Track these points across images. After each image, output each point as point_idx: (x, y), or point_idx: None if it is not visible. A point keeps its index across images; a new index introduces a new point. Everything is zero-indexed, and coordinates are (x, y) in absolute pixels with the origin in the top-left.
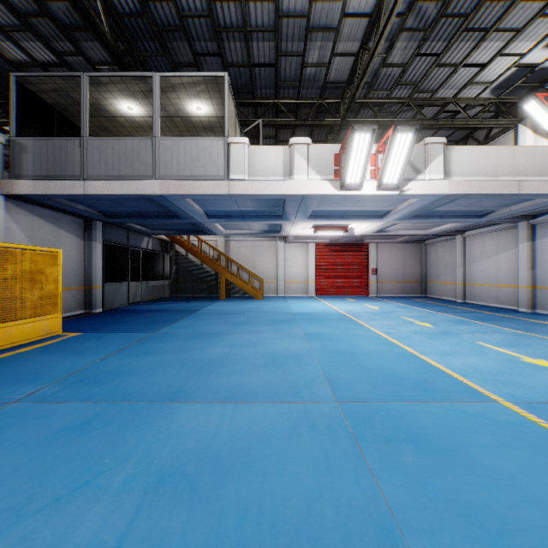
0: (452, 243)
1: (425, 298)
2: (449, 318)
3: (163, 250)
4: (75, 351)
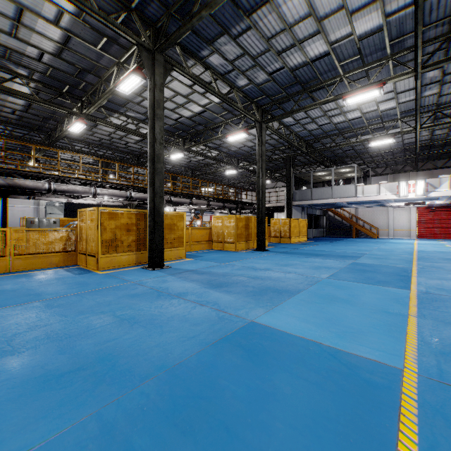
0: None
1: None
2: None
3: (323, 214)
4: (317, 243)
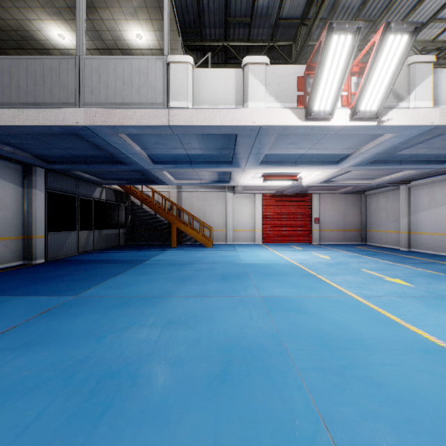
0: (395, 193)
1: (367, 246)
2: (415, 271)
3: (119, 200)
4: None
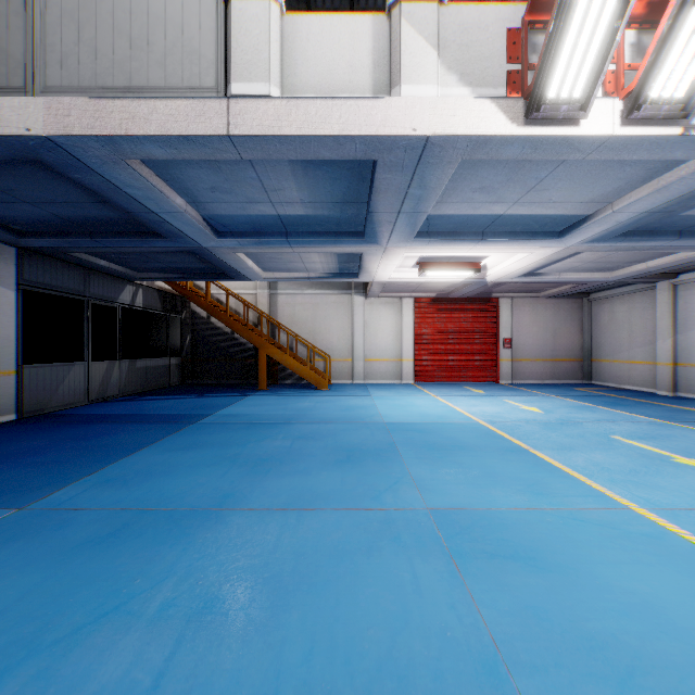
0: (646, 296)
1: (595, 387)
2: None
3: (168, 309)
4: None
